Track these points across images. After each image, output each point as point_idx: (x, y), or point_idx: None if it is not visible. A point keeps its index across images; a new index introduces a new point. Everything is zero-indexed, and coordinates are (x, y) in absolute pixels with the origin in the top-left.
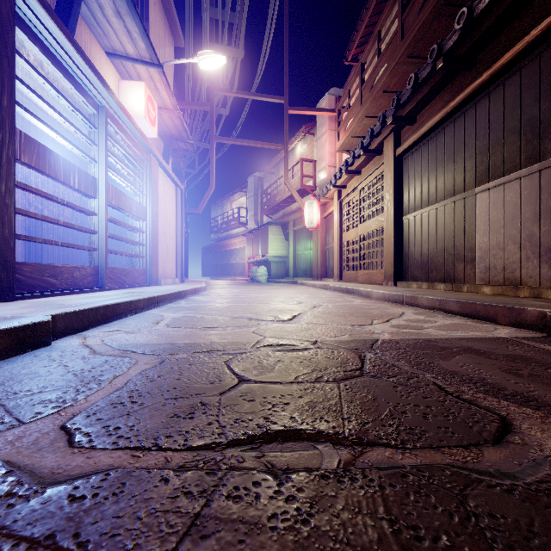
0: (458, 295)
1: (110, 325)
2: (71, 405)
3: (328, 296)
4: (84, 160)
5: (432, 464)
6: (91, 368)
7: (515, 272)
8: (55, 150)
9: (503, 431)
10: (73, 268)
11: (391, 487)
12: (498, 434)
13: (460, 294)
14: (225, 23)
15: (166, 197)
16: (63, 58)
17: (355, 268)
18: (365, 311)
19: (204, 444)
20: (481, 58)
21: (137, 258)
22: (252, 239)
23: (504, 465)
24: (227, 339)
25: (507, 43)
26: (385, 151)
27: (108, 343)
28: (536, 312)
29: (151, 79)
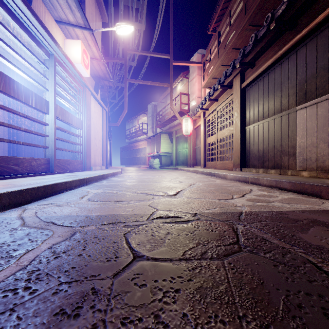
0: (287, 177)
1: (48, 199)
2: None
3: (198, 177)
4: (44, 92)
5: None
6: (12, 241)
7: (325, 162)
8: (25, 85)
9: None
10: (31, 159)
11: None
12: None
13: (288, 177)
14: (134, 8)
15: (96, 115)
16: (23, 19)
17: (214, 159)
18: (225, 188)
19: None
20: (300, 21)
21: (77, 153)
22: (150, 142)
23: None
24: (129, 211)
25: (319, 9)
26: (234, 85)
27: (38, 215)
28: None
29: (85, 39)
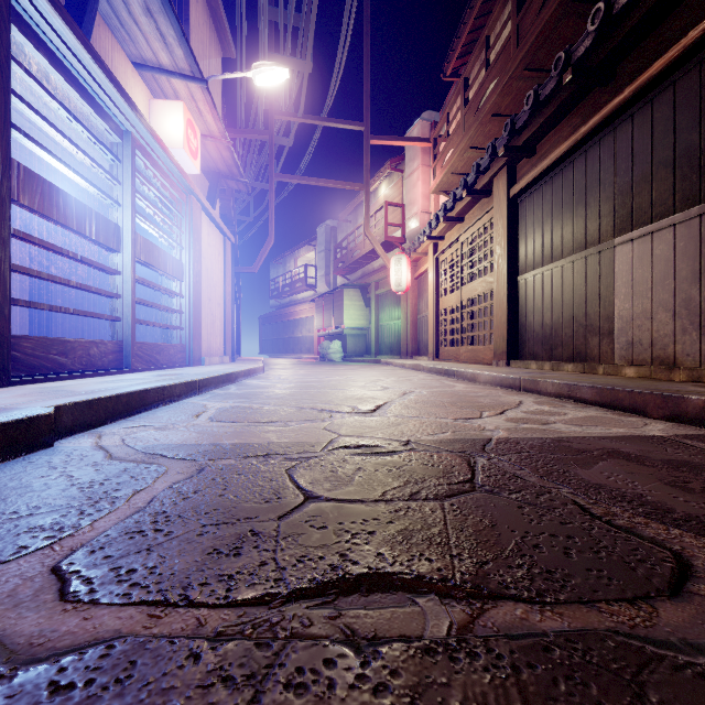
0: (593, 379)
1: (135, 418)
2: (70, 534)
3: (421, 380)
4: (106, 203)
5: (586, 629)
6: (104, 479)
7: (667, 348)
8: (68, 190)
9: (680, 576)
10: (89, 343)
11: (529, 669)
12: (675, 580)
13: (595, 378)
14: (289, 27)
15: (212, 251)
16: (75, 69)
17: (455, 343)
18: (471, 399)
19: (254, 597)
20: (622, 70)
21: (174, 330)
22: (323, 306)
23: (691, 631)
24: (290, 438)
25: (657, 49)
26: (495, 191)
27: (130, 444)
28: (701, 402)
29: (192, 98)
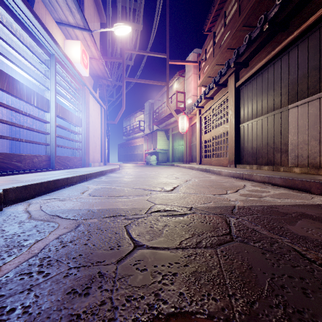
0: (279, 174)
1: (51, 194)
2: None
3: (194, 174)
4: (44, 90)
5: None
6: (21, 232)
7: (316, 159)
8: (26, 84)
9: None
10: (33, 156)
11: None
12: None
13: (280, 173)
14: (131, 8)
15: (95, 113)
16: (25, 22)
17: (209, 156)
18: (220, 184)
19: None
20: (292, 23)
21: (76, 150)
22: (147, 139)
23: None
24: (129, 206)
25: (310, 12)
26: (229, 84)
27: (43, 209)
28: None
29: (85, 39)
